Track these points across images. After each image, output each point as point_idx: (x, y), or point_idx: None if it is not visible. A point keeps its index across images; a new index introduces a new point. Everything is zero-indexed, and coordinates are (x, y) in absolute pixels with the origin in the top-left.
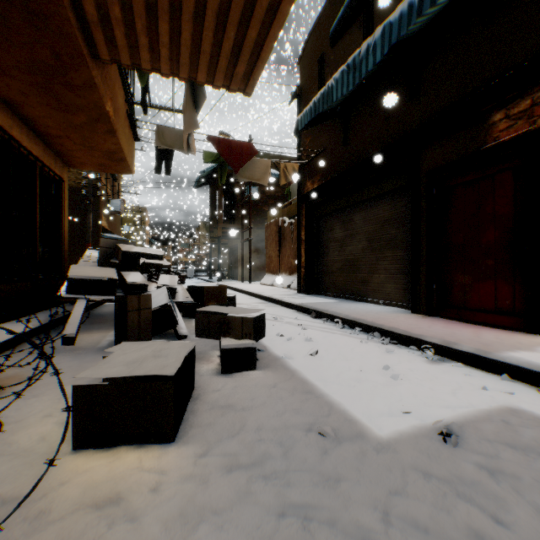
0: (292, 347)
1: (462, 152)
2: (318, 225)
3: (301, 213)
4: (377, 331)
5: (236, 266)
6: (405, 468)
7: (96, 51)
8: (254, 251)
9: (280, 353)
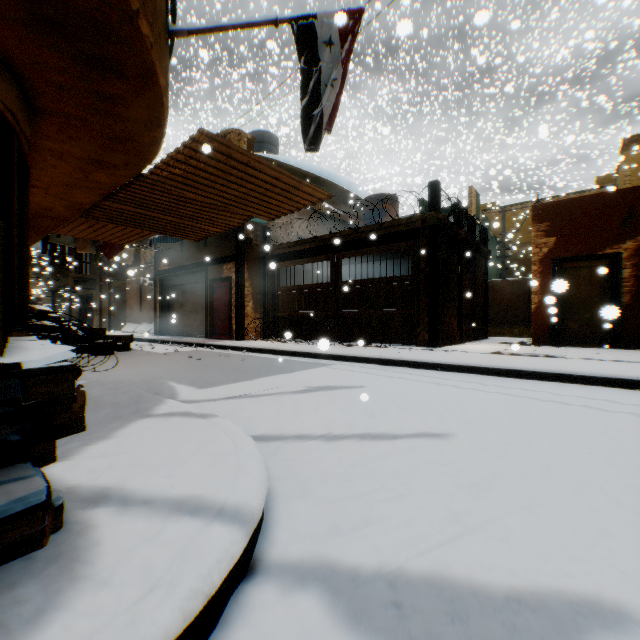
0: (145, 348)
1: (218, 276)
2: (169, 291)
3: (157, 282)
4: (183, 343)
5: (91, 316)
6: (163, 353)
7: (56, 232)
8: (113, 302)
9: (140, 349)
